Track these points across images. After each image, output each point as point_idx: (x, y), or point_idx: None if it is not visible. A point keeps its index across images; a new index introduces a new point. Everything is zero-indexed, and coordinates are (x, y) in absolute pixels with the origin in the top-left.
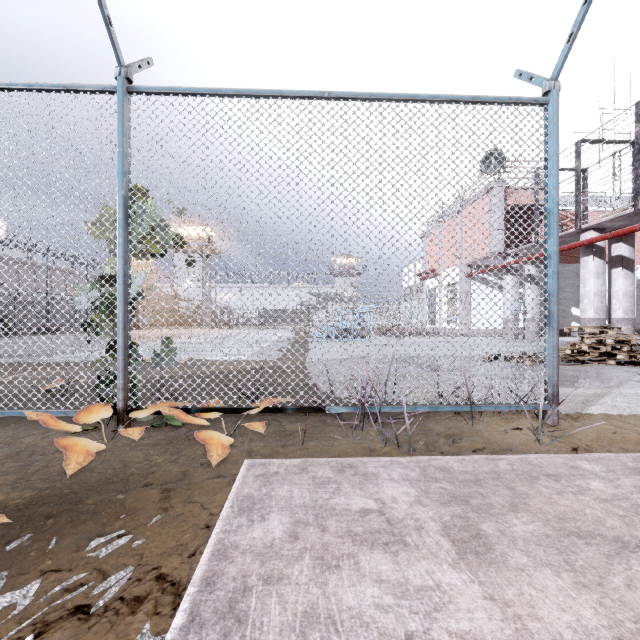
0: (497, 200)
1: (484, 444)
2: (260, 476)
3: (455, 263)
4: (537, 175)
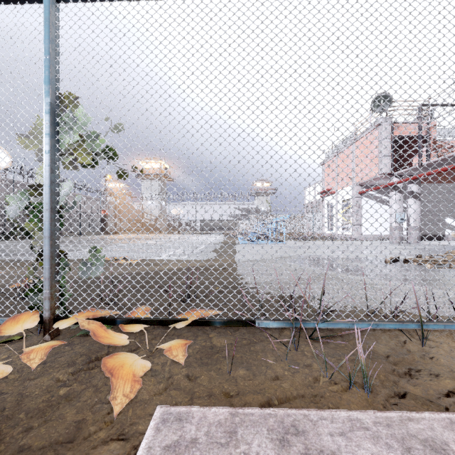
0: (385, 132)
1: (454, 382)
2: (170, 449)
3: (349, 183)
4: (421, 110)
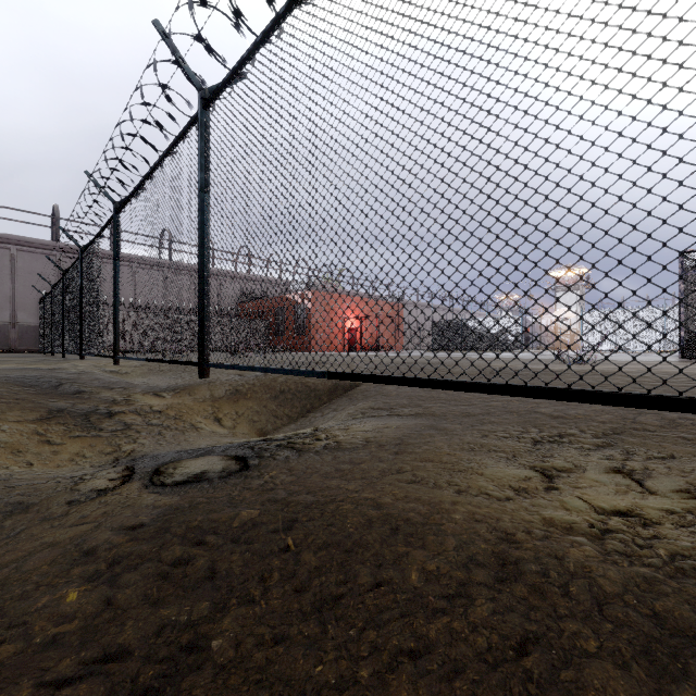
0: None
1: None
2: None
3: None
4: None
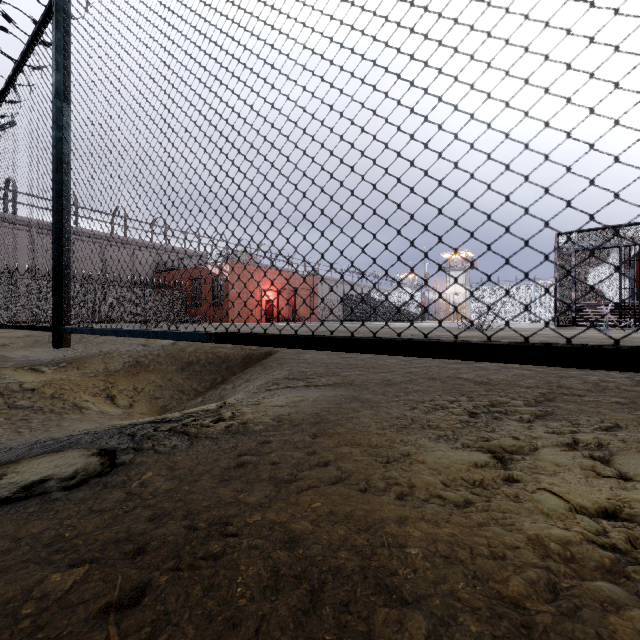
0: None
1: None
2: None
3: None
4: None
